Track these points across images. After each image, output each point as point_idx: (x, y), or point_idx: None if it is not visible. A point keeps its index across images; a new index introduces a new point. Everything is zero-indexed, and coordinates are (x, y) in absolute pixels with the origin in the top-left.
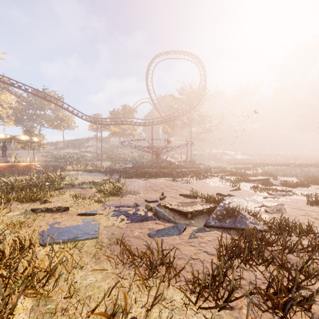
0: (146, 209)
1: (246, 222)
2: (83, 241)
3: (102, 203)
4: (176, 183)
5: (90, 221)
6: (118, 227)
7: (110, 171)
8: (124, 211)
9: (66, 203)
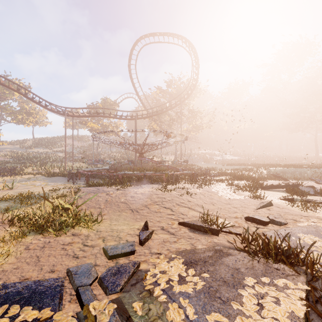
0: None
1: None
2: None
3: None
4: (168, 194)
5: None
6: None
7: (72, 175)
8: None
9: None
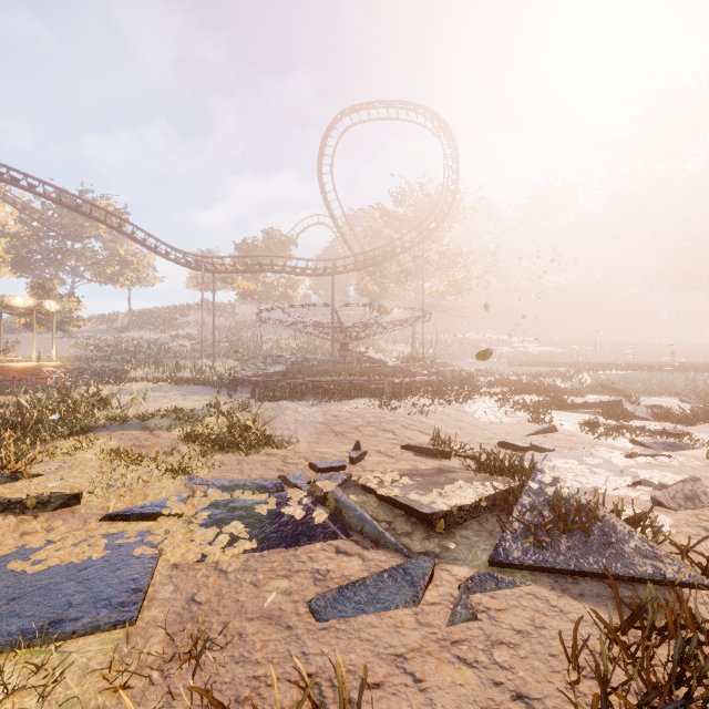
0: (310, 499)
1: (625, 550)
2: (77, 640)
3: (189, 476)
4: (391, 413)
5: (135, 542)
6: (216, 567)
7: (229, 383)
8: (244, 507)
9: (78, 478)
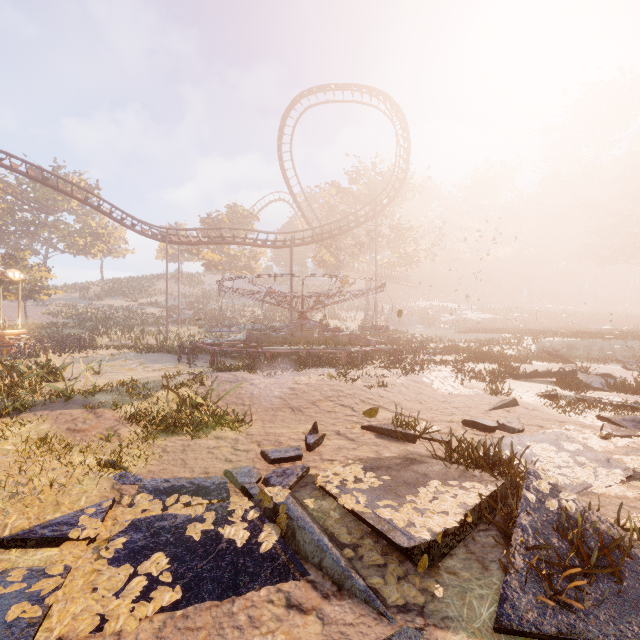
0: (258, 511)
1: None
2: None
3: (120, 472)
4: (349, 385)
5: (17, 591)
6: None
7: (188, 352)
8: (174, 527)
9: None
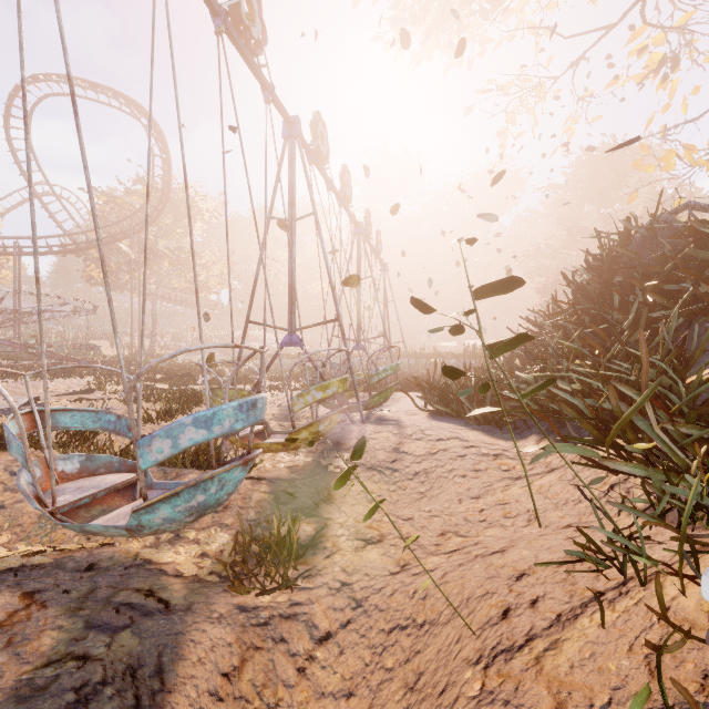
0: None
1: None
2: None
3: None
4: None
5: None
6: None
7: None
8: None
9: None
